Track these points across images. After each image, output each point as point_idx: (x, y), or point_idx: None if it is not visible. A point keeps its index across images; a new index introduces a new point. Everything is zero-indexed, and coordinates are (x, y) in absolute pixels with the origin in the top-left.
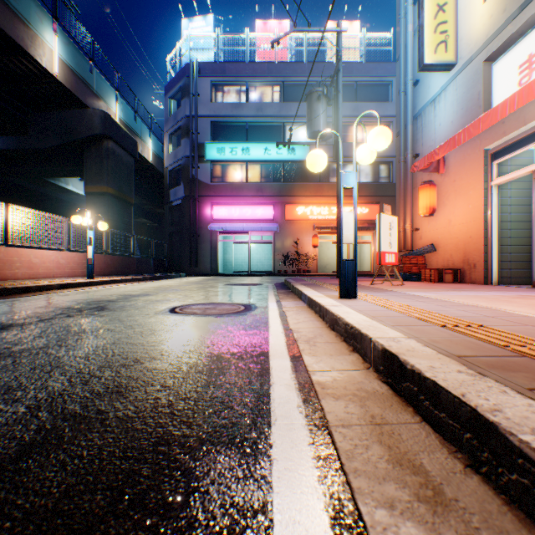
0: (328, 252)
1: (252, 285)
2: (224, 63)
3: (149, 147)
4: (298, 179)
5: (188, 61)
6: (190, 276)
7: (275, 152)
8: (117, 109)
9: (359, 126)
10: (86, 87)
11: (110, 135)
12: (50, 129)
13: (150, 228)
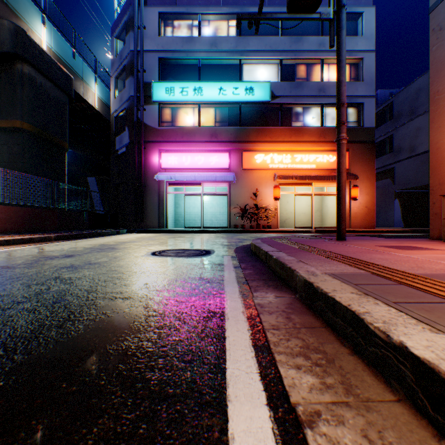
0: (288, 205)
1: (194, 255)
2: None
3: (93, 92)
4: (256, 124)
5: None
6: (132, 232)
7: (231, 92)
8: (44, 35)
9: (324, 65)
10: None
11: (25, 56)
12: None
13: None
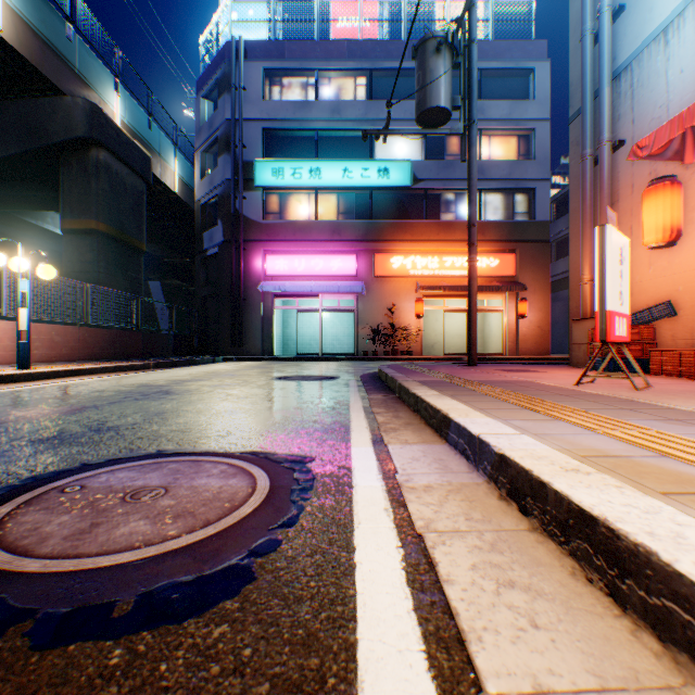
0: (437, 324)
1: (321, 379)
2: (283, 42)
3: (173, 170)
4: (393, 215)
5: (229, 39)
6: (230, 360)
7: (359, 175)
8: (117, 106)
9: (484, 137)
10: (60, 61)
11: (101, 140)
12: (4, 130)
13: (186, 293)
